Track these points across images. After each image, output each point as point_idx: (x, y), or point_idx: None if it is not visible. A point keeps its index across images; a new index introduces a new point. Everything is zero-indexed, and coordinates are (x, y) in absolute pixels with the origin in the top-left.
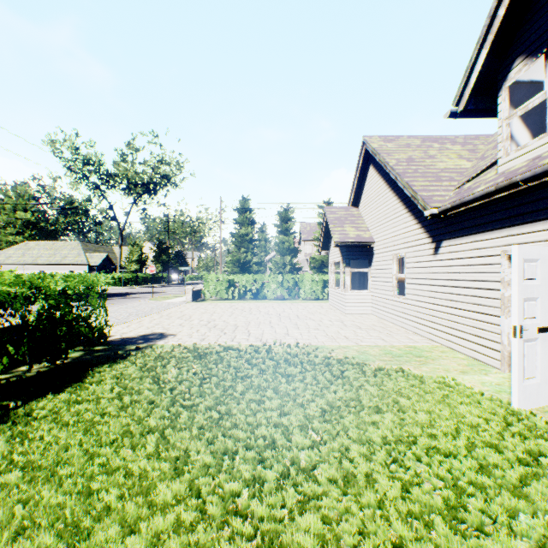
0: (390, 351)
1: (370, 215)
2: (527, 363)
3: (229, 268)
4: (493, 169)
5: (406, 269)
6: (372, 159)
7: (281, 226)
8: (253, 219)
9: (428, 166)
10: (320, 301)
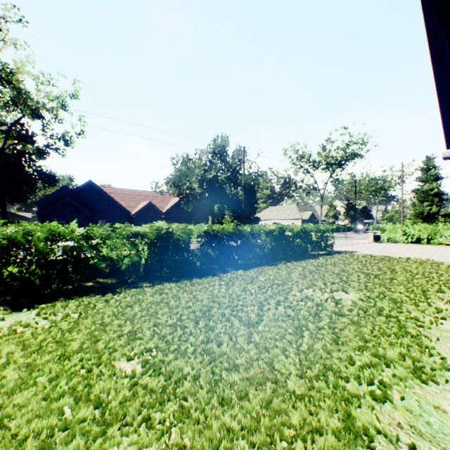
0: None
1: None
2: None
3: (409, 220)
4: None
5: None
6: None
7: None
8: (437, 175)
9: None
10: None
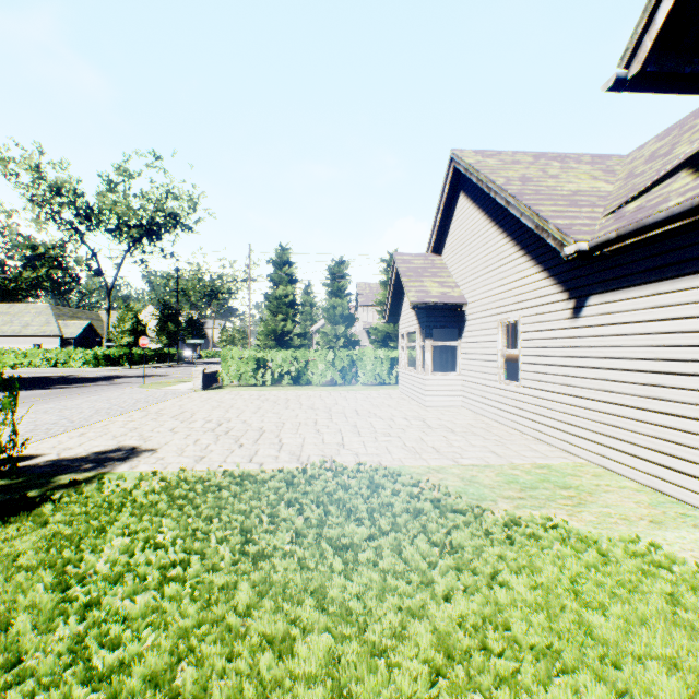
0: (513, 477)
1: (460, 264)
2: None
3: (261, 341)
4: (681, 177)
5: (521, 341)
6: (464, 184)
7: (332, 285)
8: (294, 275)
9: (553, 187)
10: (387, 387)
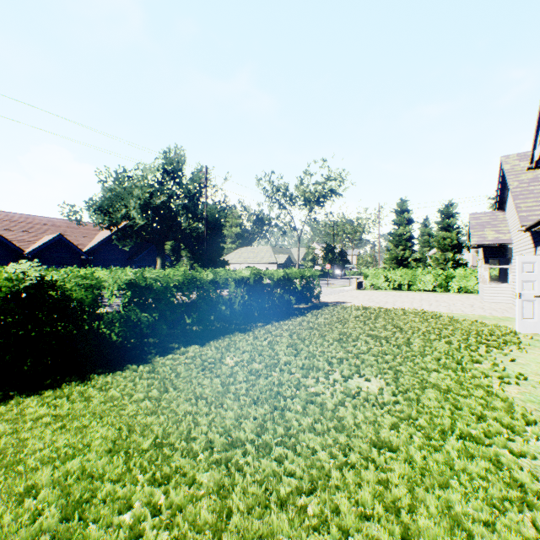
0: (484, 317)
1: (510, 220)
2: (525, 311)
3: (386, 264)
4: None
5: None
6: None
7: (441, 222)
8: (410, 219)
9: None
10: (471, 294)
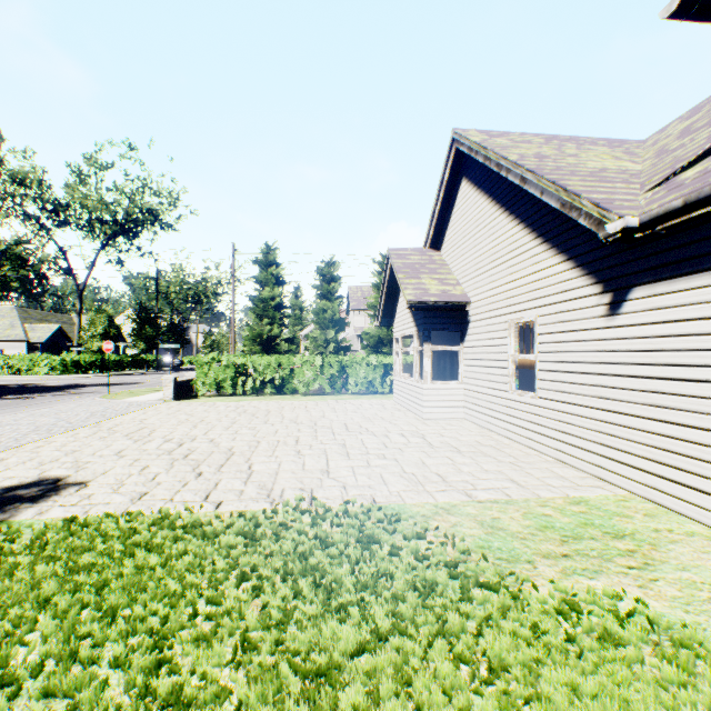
0: (546, 519)
1: (462, 259)
2: None
3: (245, 346)
4: None
5: (538, 345)
6: (467, 168)
7: (321, 287)
8: (281, 277)
9: (575, 164)
10: (380, 396)
